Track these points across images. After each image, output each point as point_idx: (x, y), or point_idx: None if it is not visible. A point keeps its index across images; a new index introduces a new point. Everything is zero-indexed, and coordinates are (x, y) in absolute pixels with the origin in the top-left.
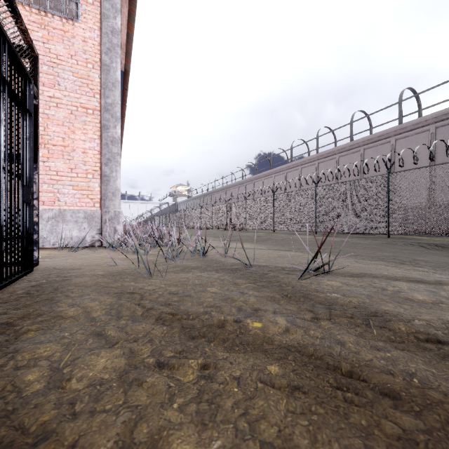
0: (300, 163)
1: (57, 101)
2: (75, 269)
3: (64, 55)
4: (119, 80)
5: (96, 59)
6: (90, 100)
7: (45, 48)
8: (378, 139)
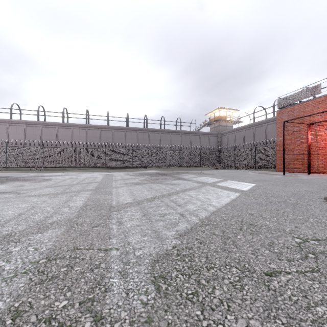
0: None
1: None
2: None
3: None
4: None
5: None
6: None
7: None
8: (0, 122)
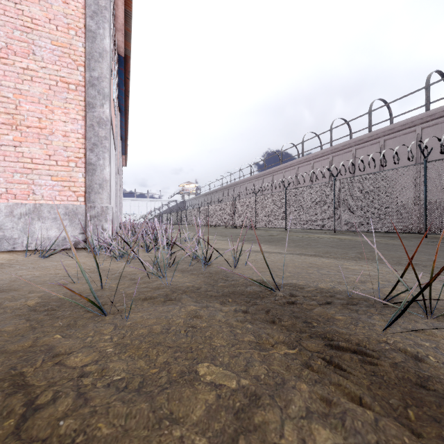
0: (312, 158)
1: (31, 74)
2: (8, 290)
3: (40, 19)
4: (107, 49)
5: (80, 25)
6: (72, 73)
7: (17, 10)
8: (401, 128)
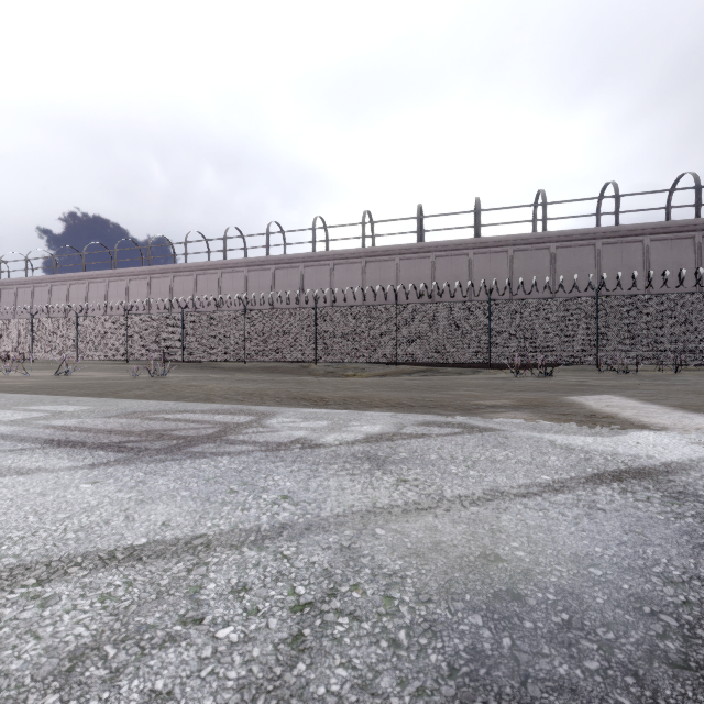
0: (128, 273)
1: None
2: None
3: None
4: None
5: None
6: None
7: None
8: (209, 268)
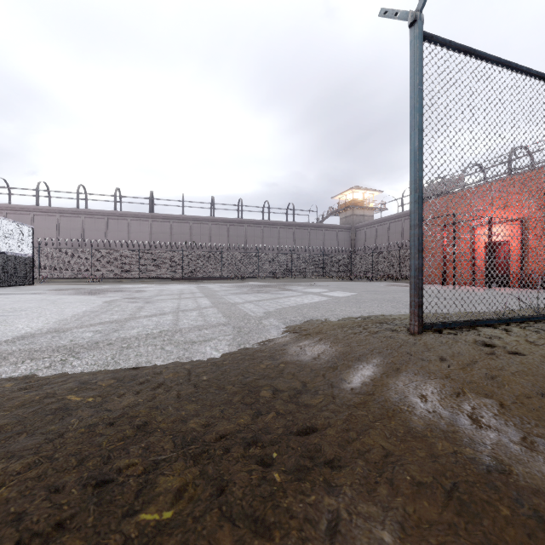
0: None
1: None
2: None
3: None
4: None
5: None
6: None
7: None
8: (20, 209)
